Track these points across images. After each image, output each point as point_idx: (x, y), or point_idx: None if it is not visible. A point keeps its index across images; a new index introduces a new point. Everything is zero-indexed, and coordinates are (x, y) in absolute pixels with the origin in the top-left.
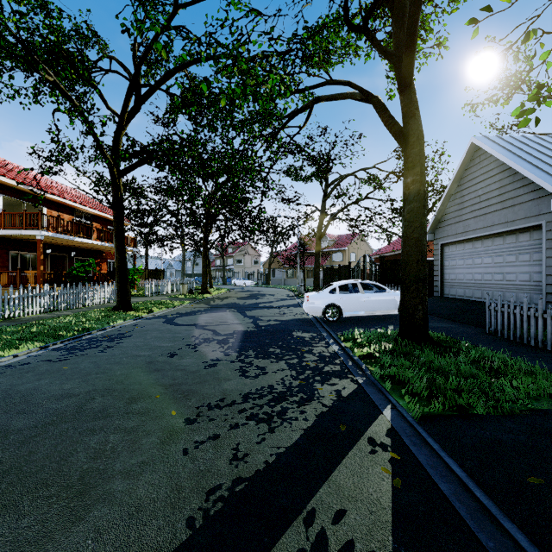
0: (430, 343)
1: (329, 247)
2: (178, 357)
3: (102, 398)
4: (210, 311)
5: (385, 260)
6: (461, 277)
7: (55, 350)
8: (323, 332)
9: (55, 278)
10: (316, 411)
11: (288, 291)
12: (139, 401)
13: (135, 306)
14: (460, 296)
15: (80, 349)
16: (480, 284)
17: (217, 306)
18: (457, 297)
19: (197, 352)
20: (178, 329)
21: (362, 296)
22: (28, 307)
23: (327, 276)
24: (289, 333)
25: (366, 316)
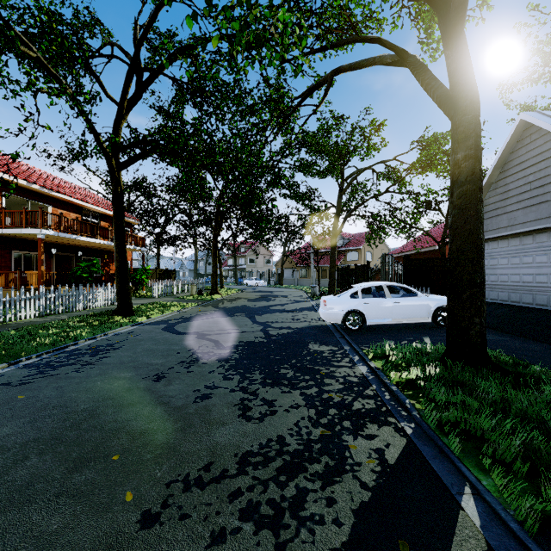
0: (492, 368)
1: (343, 246)
2: (165, 381)
3: (38, 457)
4: (216, 316)
5: (410, 259)
6: (505, 278)
7: (25, 367)
8: (344, 345)
9: (59, 278)
10: (352, 501)
11: (301, 291)
12: (86, 466)
13: (138, 309)
14: (502, 300)
15: (53, 367)
16: (531, 287)
17: (225, 309)
18: (499, 301)
19: (190, 373)
20: (175, 339)
21: (389, 301)
22: (25, 310)
23: (342, 276)
24: (304, 346)
25: (393, 324)
